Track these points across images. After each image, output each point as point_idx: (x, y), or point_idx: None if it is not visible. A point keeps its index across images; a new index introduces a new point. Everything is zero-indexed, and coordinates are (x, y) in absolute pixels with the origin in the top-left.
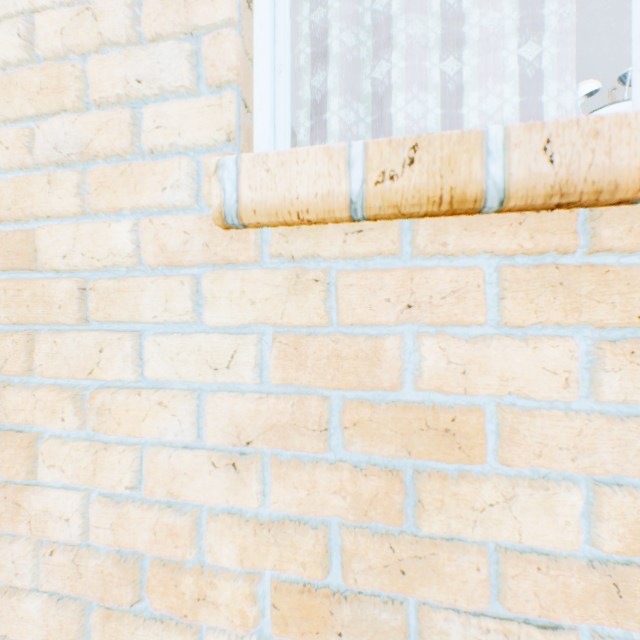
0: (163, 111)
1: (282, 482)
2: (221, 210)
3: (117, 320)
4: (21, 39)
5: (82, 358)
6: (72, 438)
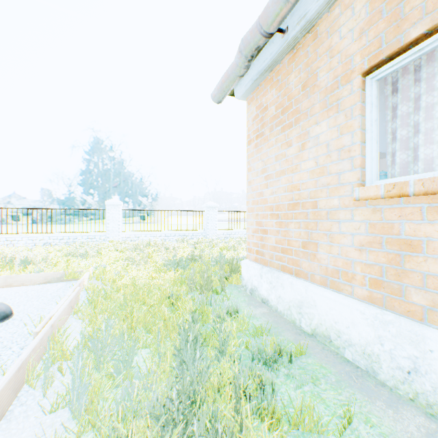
0: (344, 175)
1: (370, 254)
2: (355, 198)
3: (334, 219)
4: (315, 163)
5: (327, 227)
6: (324, 244)
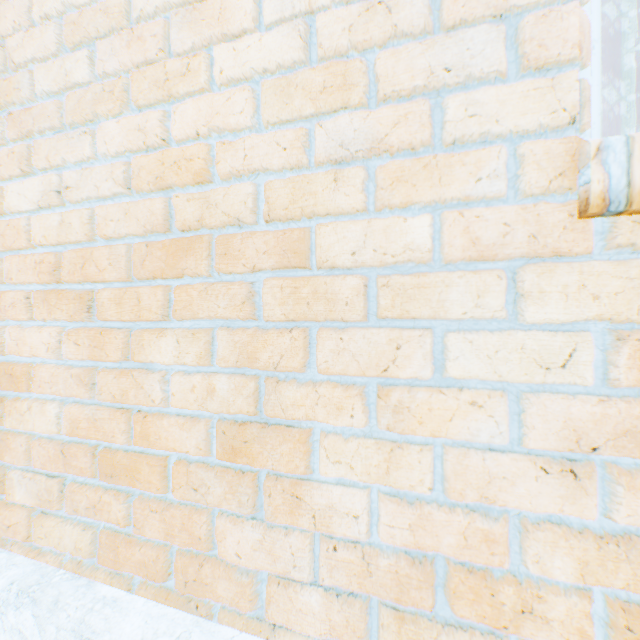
0: (474, 99)
1: (638, 494)
2: (603, 196)
3: (410, 317)
4: (301, 41)
5: (372, 355)
6: (348, 435)
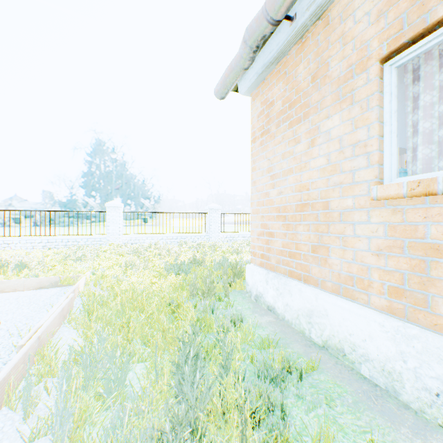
0: (359, 173)
1: (389, 260)
2: (372, 198)
3: (348, 221)
4: (326, 160)
5: (340, 229)
6: (337, 248)
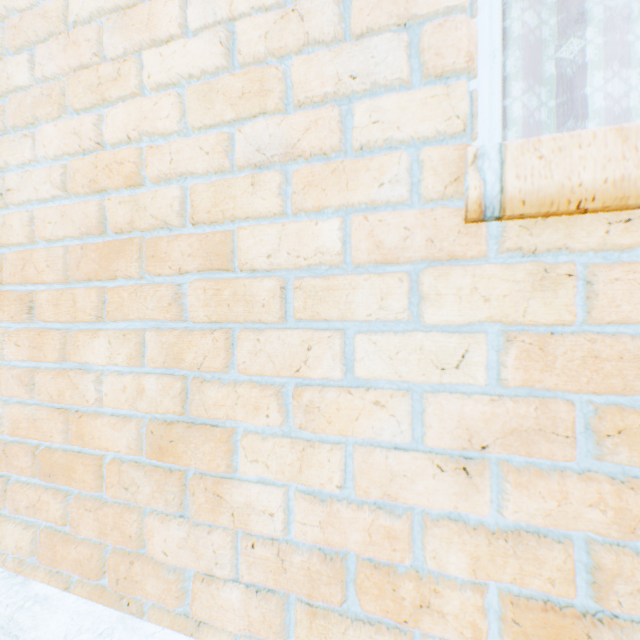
0: (378, 106)
1: (524, 491)
2: (479, 202)
3: (322, 318)
4: (222, 47)
5: (287, 356)
6: (268, 434)
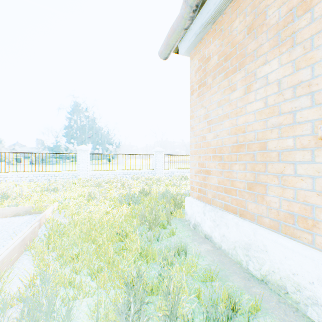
0: (301, 113)
1: None
2: (320, 137)
3: (288, 160)
4: (263, 103)
5: (279, 169)
6: (275, 186)
